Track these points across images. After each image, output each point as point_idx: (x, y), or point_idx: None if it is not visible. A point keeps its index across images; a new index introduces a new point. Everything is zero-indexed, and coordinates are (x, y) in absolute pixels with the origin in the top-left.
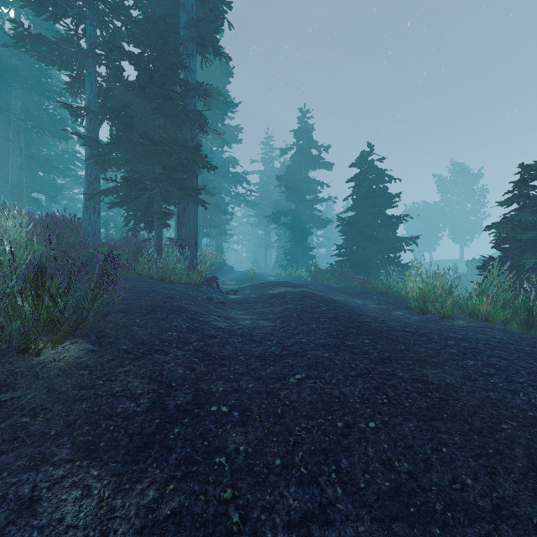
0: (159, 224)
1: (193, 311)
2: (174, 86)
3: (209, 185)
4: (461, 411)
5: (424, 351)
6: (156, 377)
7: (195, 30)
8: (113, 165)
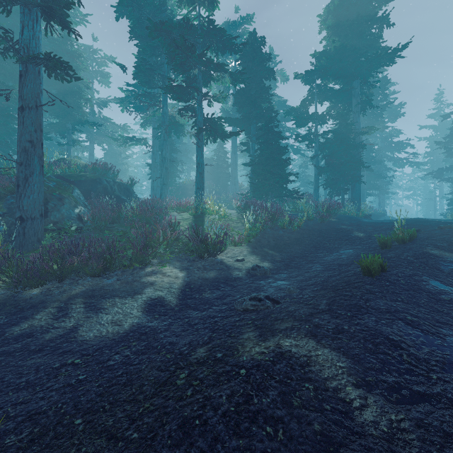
0: (343, 193)
1: (357, 218)
2: (349, 135)
3: (371, 161)
4: (412, 225)
5: (424, 222)
6: (350, 222)
7: (359, 104)
8: (324, 173)
